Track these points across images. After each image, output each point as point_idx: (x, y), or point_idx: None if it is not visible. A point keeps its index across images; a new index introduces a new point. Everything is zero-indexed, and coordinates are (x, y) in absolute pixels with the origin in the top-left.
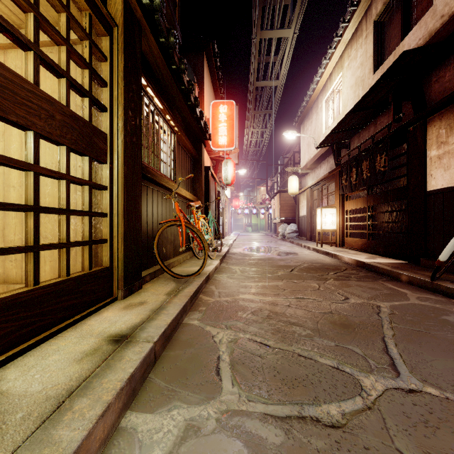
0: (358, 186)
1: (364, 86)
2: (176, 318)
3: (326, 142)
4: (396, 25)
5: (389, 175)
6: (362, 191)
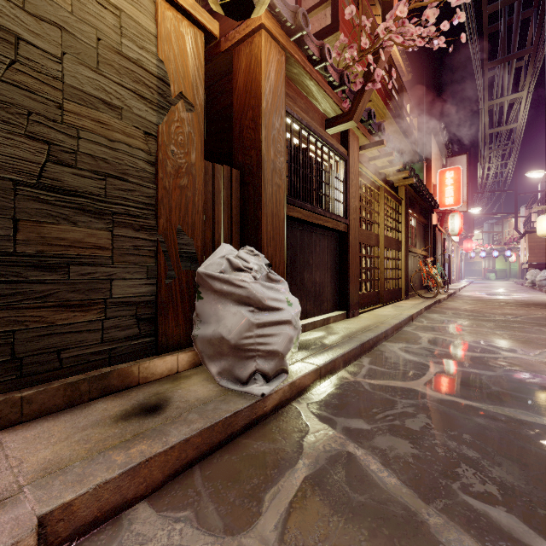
0: None
1: None
2: (430, 305)
3: None
4: None
5: None
6: None
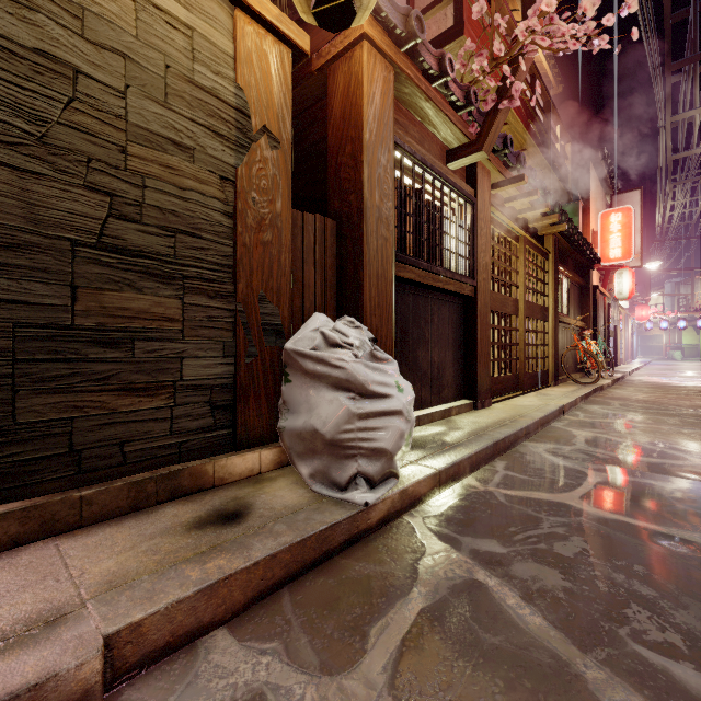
0: None
1: None
2: (588, 393)
3: None
4: None
5: None
6: None
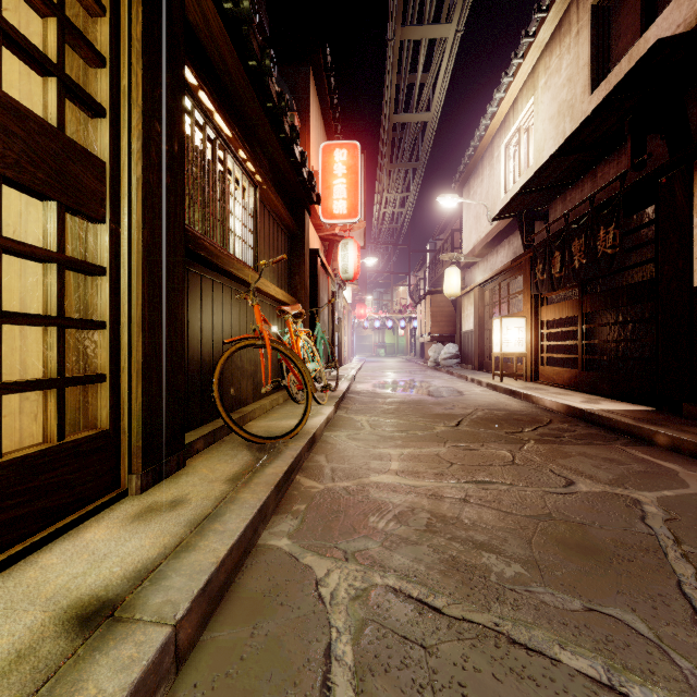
0: (565, 282)
1: (575, 115)
2: (242, 541)
3: (509, 211)
4: (630, 10)
5: (623, 261)
6: (568, 291)
